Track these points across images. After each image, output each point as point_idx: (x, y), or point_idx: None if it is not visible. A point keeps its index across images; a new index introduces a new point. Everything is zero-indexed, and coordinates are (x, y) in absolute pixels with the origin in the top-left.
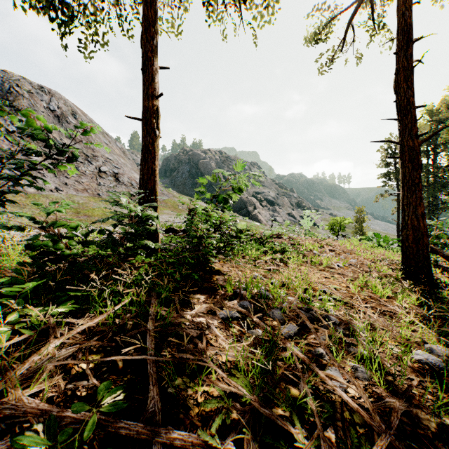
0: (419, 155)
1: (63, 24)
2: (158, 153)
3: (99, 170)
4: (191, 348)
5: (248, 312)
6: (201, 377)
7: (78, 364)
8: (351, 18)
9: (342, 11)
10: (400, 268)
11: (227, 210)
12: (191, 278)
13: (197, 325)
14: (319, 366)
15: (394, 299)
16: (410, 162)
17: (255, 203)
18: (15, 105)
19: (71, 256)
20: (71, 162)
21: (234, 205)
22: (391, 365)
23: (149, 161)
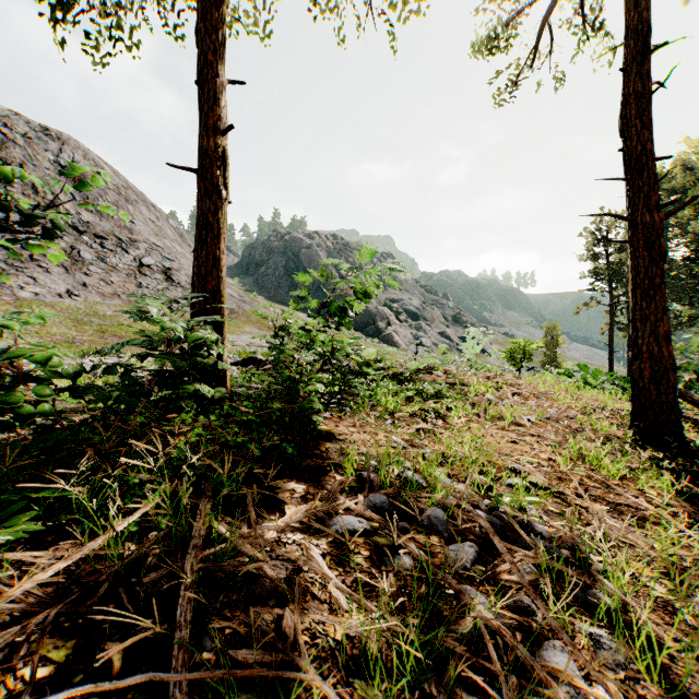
0: (661, 238)
1: (59, 4)
2: (225, 229)
3: (139, 263)
4: (269, 628)
5: (385, 521)
6: (291, 685)
7: (19, 669)
8: (547, 17)
9: (532, 5)
10: (630, 423)
11: (345, 327)
12: (281, 449)
13: (287, 554)
14: (527, 638)
15: (630, 481)
16: (646, 249)
17: (389, 317)
18: (1, 157)
19: (69, 409)
20: (50, 238)
21: (356, 319)
22: (657, 625)
23: (208, 243)
